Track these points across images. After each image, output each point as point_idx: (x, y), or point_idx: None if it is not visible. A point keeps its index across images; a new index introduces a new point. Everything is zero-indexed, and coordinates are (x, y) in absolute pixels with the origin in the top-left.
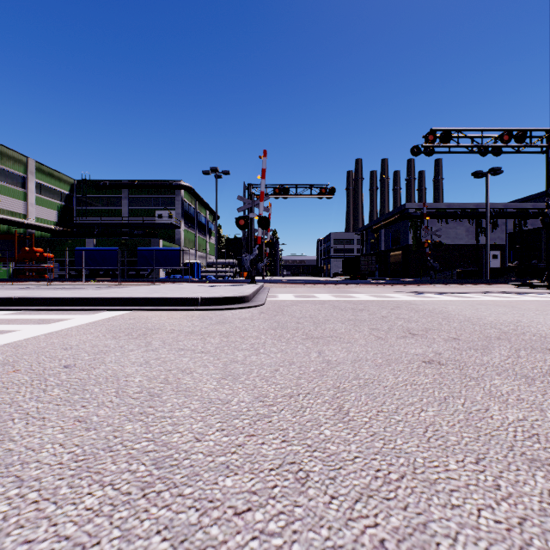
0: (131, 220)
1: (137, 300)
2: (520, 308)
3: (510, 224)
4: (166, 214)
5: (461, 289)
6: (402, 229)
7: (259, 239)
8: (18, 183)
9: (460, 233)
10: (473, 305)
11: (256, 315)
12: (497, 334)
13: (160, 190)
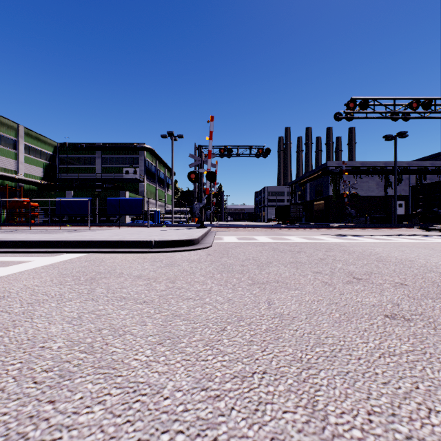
0: (103, 175)
1: (97, 243)
2: (440, 249)
3: (412, 179)
4: (131, 171)
5: (377, 232)
6: (324, 183)
7: (207, 190)
8: (10, 145)
9: (371, 186)
10: (397, 247)
11: (203, 257)
12: (440, 279)
13: (127, 151)
